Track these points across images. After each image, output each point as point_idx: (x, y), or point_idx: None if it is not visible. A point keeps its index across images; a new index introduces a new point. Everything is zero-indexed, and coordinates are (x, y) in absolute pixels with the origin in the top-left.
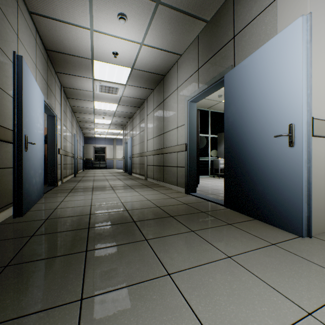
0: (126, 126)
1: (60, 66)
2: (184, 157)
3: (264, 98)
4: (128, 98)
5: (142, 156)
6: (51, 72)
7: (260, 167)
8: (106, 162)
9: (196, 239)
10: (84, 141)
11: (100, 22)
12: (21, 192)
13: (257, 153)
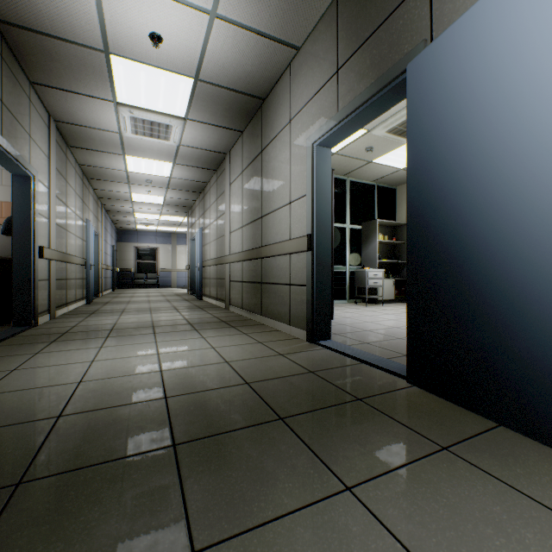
0: (192, 209)
1: (37, 68)
2: (305, 264)
3: (542, 95)
4: (193, 150)
5: (222, 264)
6: (14, 77)
7: (526, 289)
8: (159, 276)
9: (370, 540)
10: (116, 238)
11: None
12: None
13: (513, 248)
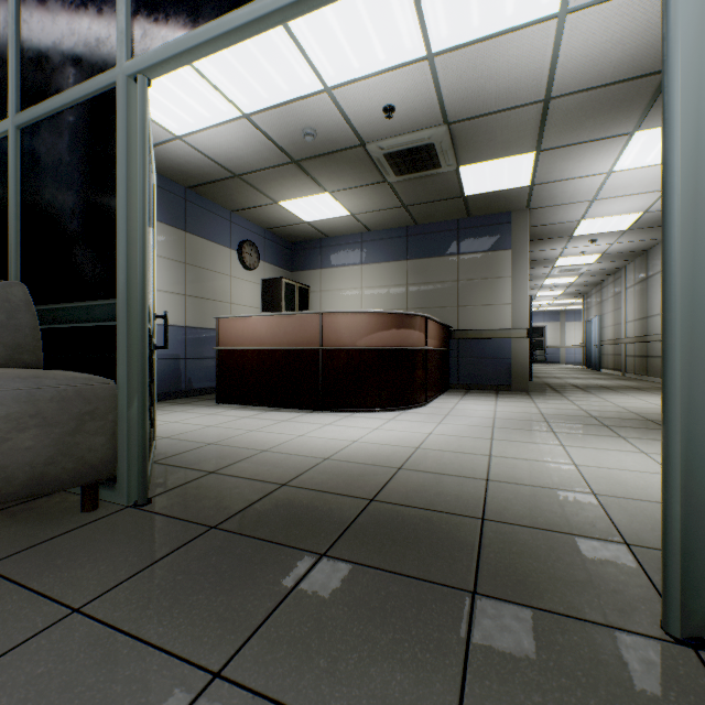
0: (587, 295)
1: None
2: None
3: None
4: (594, 271)
5: (617, 344)
6: None
7: None
8: (546, 352)
9: (643, 392)
10: None
11: (572, 245)
12: (530, 368)
13: None
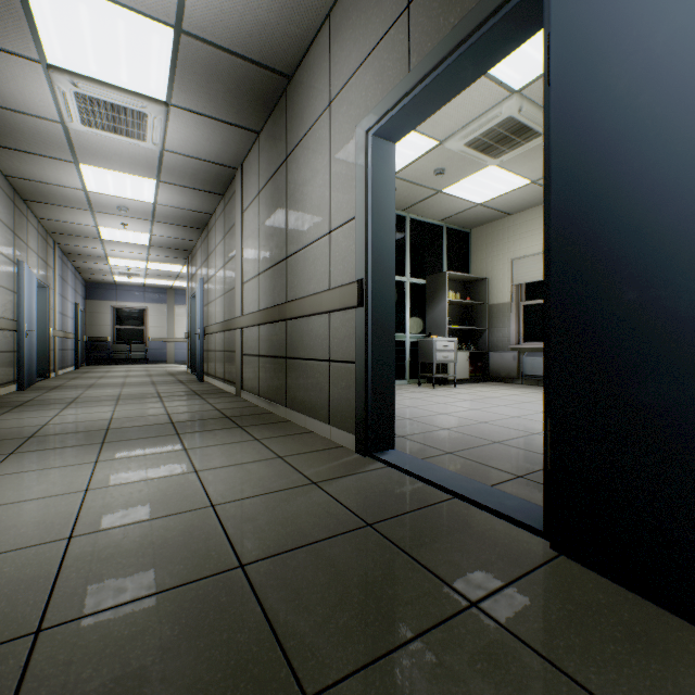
0: (193, 253)
1: None
2: (354, 327)
3: None
4: (186, 161)
5: (231, 330)
6: None
7: None
8: (149, 347)
9: None
10: (83, 293)
11: None
12: None
13: None
